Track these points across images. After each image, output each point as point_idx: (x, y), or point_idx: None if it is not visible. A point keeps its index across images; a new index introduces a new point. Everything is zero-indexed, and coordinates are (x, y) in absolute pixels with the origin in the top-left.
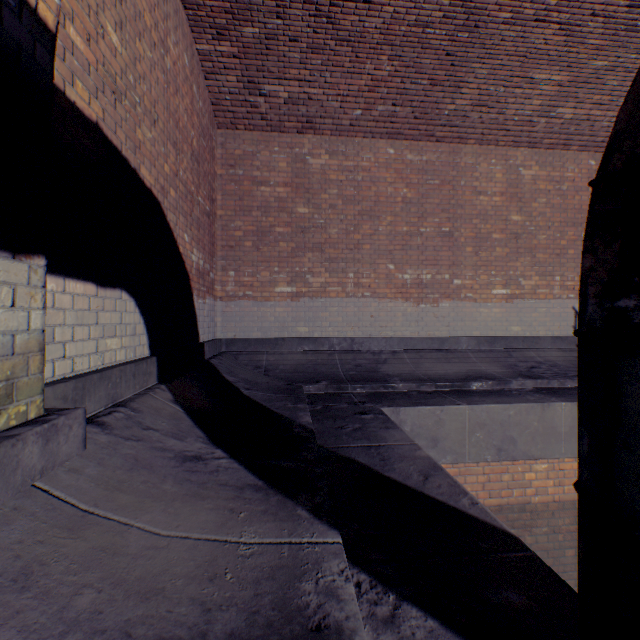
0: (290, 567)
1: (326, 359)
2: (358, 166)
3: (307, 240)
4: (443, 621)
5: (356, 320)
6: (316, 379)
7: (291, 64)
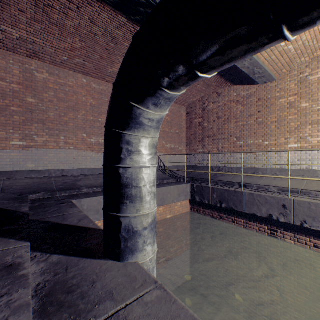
0: (1, 256)
1: (46, 181)
2: (67, 84)
3: (34, 117)
4: (65, 254)
5: (65, 160)
6: (38, 191)
7: (21, 21)
